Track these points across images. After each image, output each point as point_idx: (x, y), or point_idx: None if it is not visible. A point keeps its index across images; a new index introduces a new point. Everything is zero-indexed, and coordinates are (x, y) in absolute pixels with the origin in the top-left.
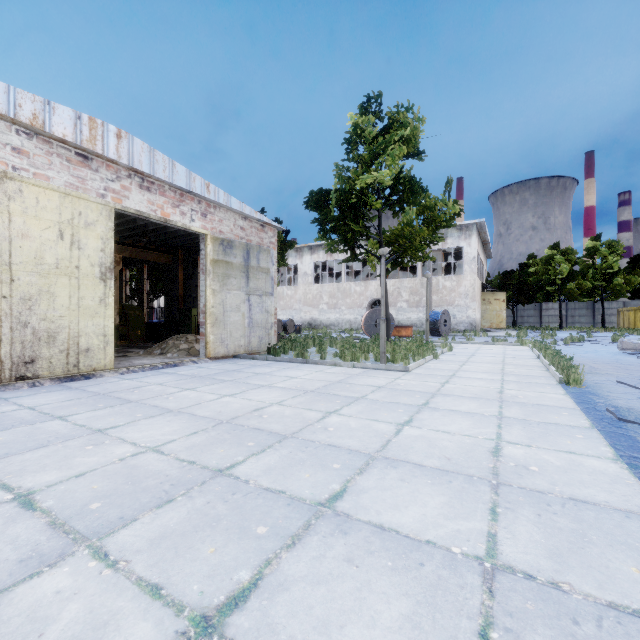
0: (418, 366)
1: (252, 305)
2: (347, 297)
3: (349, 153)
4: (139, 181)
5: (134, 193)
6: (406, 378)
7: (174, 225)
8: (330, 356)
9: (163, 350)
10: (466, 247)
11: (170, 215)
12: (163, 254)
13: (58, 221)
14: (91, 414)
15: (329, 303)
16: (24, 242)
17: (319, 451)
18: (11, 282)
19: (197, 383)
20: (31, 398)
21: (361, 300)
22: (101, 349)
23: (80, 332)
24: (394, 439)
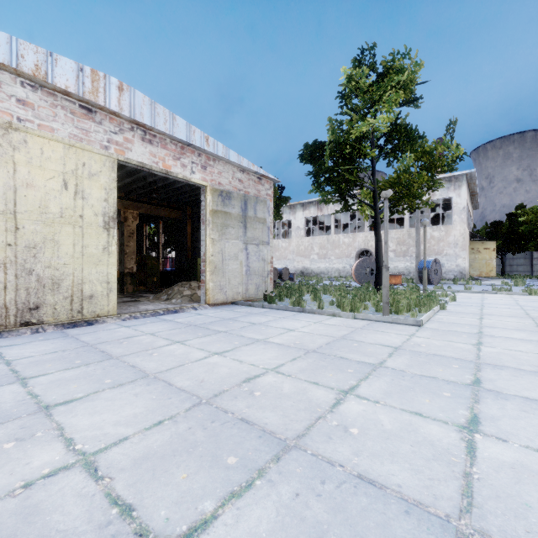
0: (428, 319)
1: (249, 254)
2: (336, 248)
3: (342, 106)
4: (141, 134)
5: (136, 145)
6: (423, 335)
7: (175, 177)
8: (326, 304)
9: (169, 296)
10: (455, 198)
11: (171, 167)
12: (174, 210)
13: (62, 171)
14: (58, 376)
15: (319, 253)
16: (29, 191)
17: (347, 498)
18: (16, 230)
19: (189, 334)
20: (21, 348)
21: (349, 250)
22: (104, 296)
23: (84, 279)
24: (475, 471)
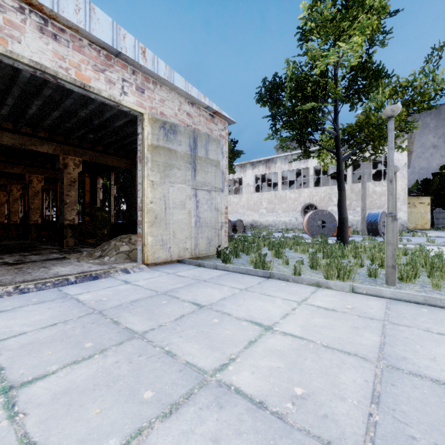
0: None
1: (199, 202)
2: (283, 203)
3: (302, 45)
4: (38, 22)
5: (29, 36)
6: None
7: (97, 95)
8: (292, 262)
9: (103, 252)
10: (397, 155)
11: (90, 80)
12: (122, 159)
13: None
14: None
15: (267, 208)
16: None
17: None
18: None
19: (65, 346)
20: None
21: (295, 205)
22: None
23: None
24: None
